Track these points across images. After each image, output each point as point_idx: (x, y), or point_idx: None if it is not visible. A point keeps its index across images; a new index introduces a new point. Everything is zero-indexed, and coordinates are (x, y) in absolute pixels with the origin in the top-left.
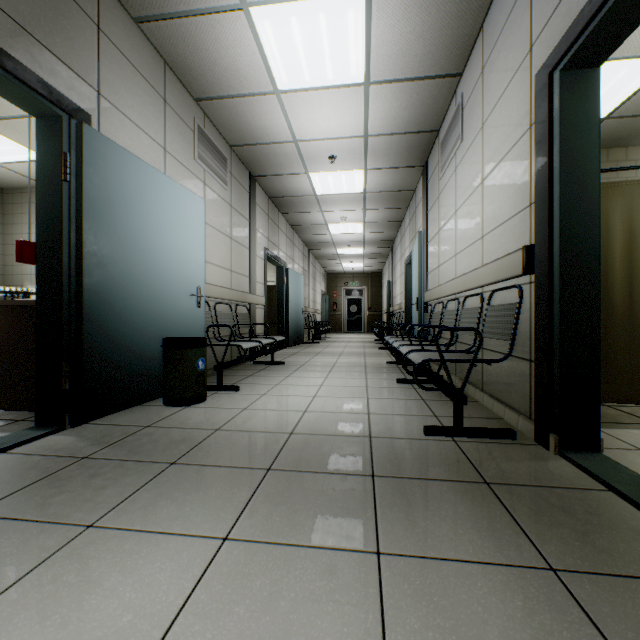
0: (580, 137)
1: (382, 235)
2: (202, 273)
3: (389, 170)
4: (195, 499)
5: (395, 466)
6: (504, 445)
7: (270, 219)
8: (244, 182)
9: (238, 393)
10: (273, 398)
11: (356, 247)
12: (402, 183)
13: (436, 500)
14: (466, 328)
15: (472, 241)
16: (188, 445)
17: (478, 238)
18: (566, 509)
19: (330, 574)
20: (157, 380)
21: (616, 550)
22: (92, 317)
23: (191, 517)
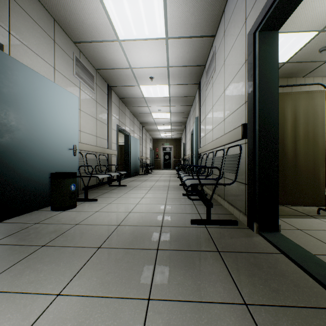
0: (269, 67)
1: (180, 119)
2: (77, 137)
3: (181, 85)
4: (49, 268)
5: (171, 243)
6: (231, 229)
7: (120, 109)
8: (104, 89)
9: (96, 202)
10: (114, 205)
11: (167, 125)
12: (188, 92)
13: (189, 263)
14: (212, 167)
15: (220, 122)
16: (56, 234)
17: (222, 120)
18: (258, 265)
19: (116, 316)
20: (47, 196)
21: (281, 289)
22: (3, 161)
23: (42, 281)
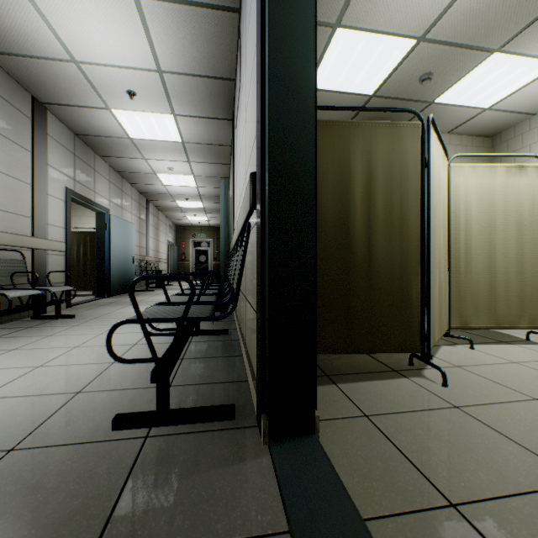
0: (294, 26)
1: (215, 190)
2: None
3: (199, 119)
4: None
5: None
6: (210, 435)
7: (78, 158)
8: (21, 105)
9: None
10: None
11: (195, 201)
12: (217, 136)
13: None
14: (173, 276)
15: (243, 183)
16: None
17: (245, 178)
18: None
19: None
20: None
21: None
22: None
23: None
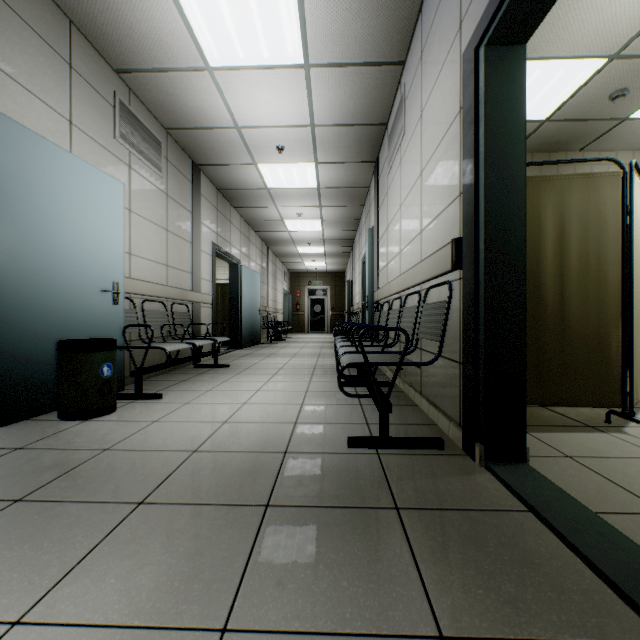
0: (506, 119)
1: (341, 234)
2: (120, 266)
3: (341, 165)
4: (13, 556)
5: (299, 490)
6: (430, 457)
7: (219, 212)
8: (185, 170)
9: (158, 402)
10: (196, 407)
11: (316, 246)
12: (356, 179)
13: (330, 537)
14: (392, 328)
15: (413, 237)
16: (55, 473)
17: (418, 233)
18: (477, 540)
19: None
20: (53, 390)
21: (523, 598)
22: None
23: None
